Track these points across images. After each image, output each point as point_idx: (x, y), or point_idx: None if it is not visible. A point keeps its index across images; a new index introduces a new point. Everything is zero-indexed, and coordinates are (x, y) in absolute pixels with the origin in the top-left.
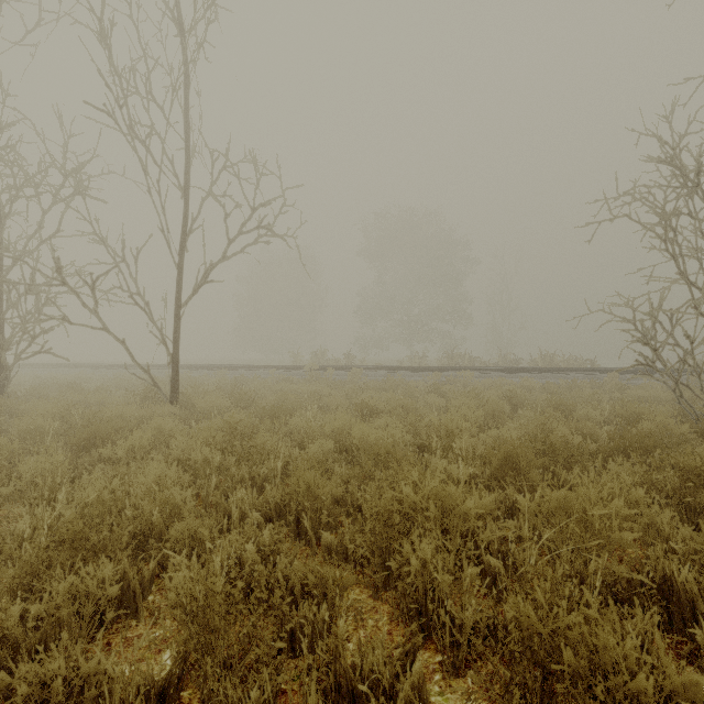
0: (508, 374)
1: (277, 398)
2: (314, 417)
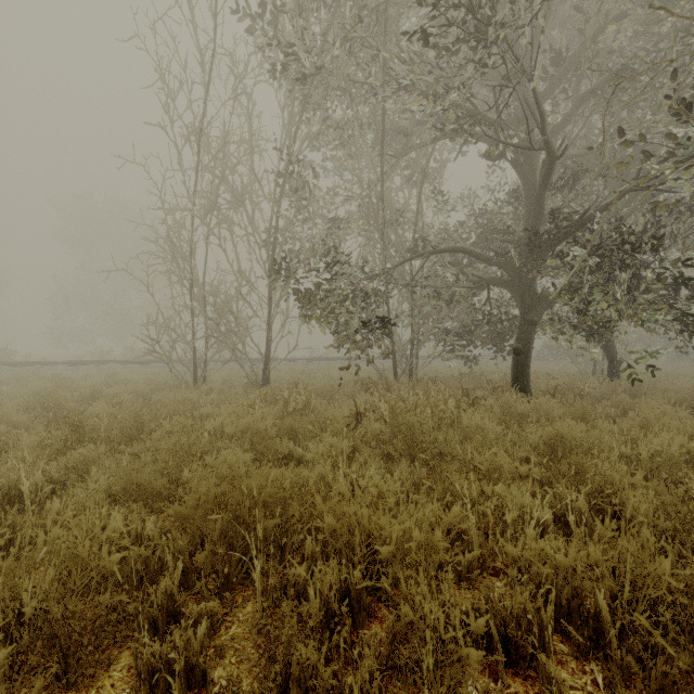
0: (163, 365)
1: None
2: None
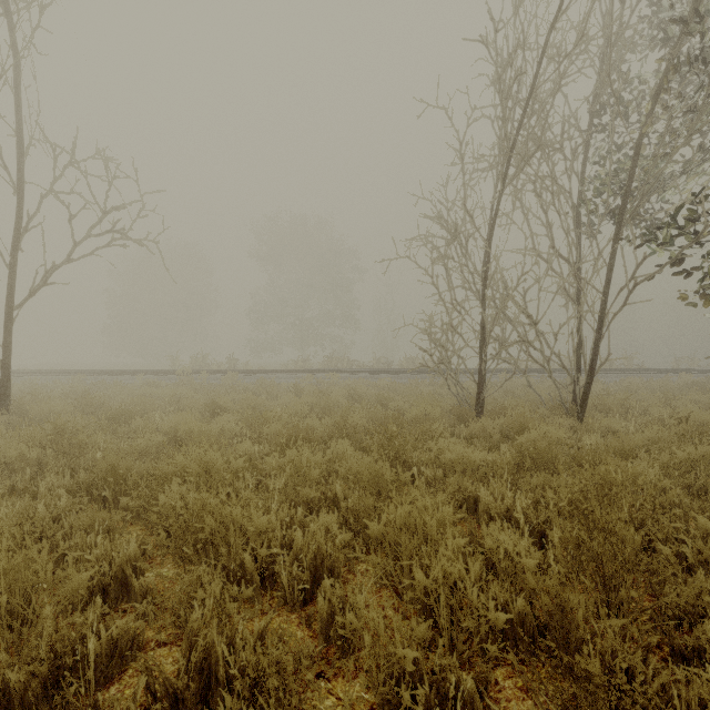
0: (372, 375)
1: (132, 402)
2: (162, 418)
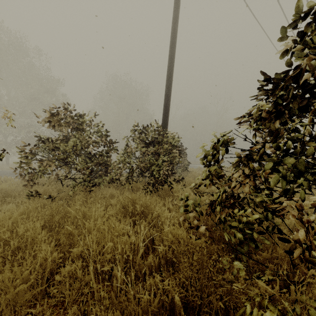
0: None
1: None
2: None
